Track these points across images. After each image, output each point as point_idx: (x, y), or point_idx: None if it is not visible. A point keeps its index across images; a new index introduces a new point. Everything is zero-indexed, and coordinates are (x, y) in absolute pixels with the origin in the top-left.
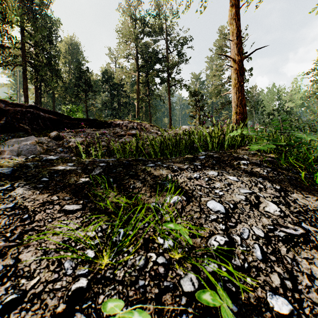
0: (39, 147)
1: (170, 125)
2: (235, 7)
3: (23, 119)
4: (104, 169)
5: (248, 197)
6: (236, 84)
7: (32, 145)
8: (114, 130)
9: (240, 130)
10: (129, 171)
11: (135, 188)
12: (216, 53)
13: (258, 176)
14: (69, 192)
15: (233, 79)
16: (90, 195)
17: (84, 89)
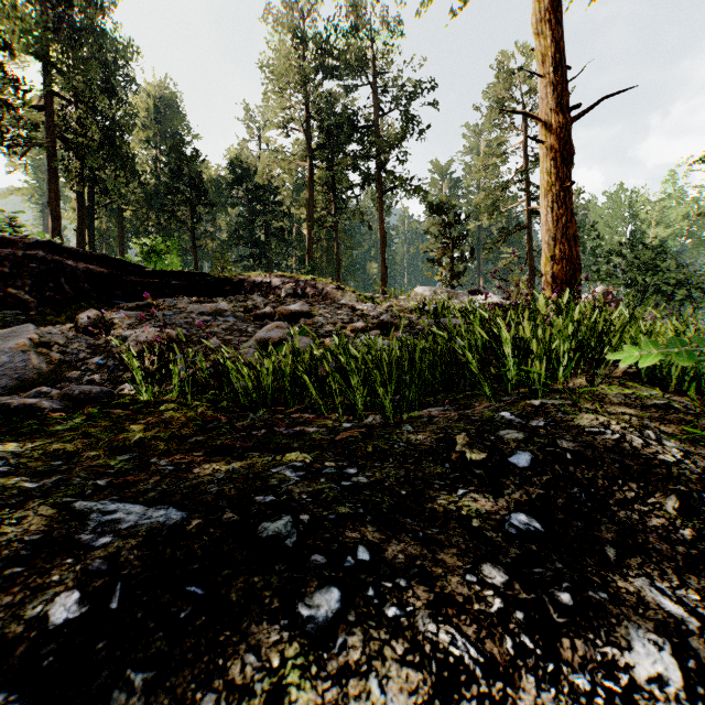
0: (38, 358)
1: (383, 281)
2: None
3: (19, 277)
4: None
5: None
6: (552, 185)
7: (17, 352)
8: (247, 300)
9: (649, 349)
10: None
11: None
12: (488, 115)
13: None
14: None
15: (545, 172)
16: None
17: (188, 200)
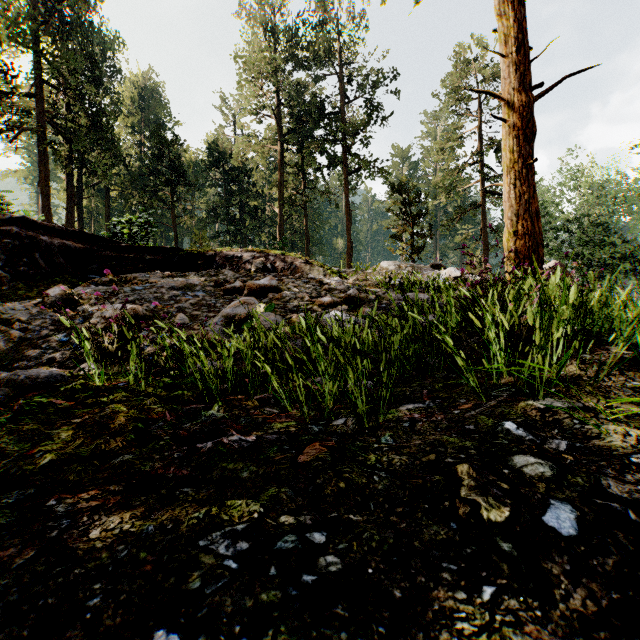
0: None
1: (348, 255)
2: None
3: None
4: None
5: None
6: (514, 162)
7: None
8: (218, 275)
9: None
10: None
11: None
12: (445, 102)
13: None
14: None
15: (508, 150)
16: None
17: (169, 180)
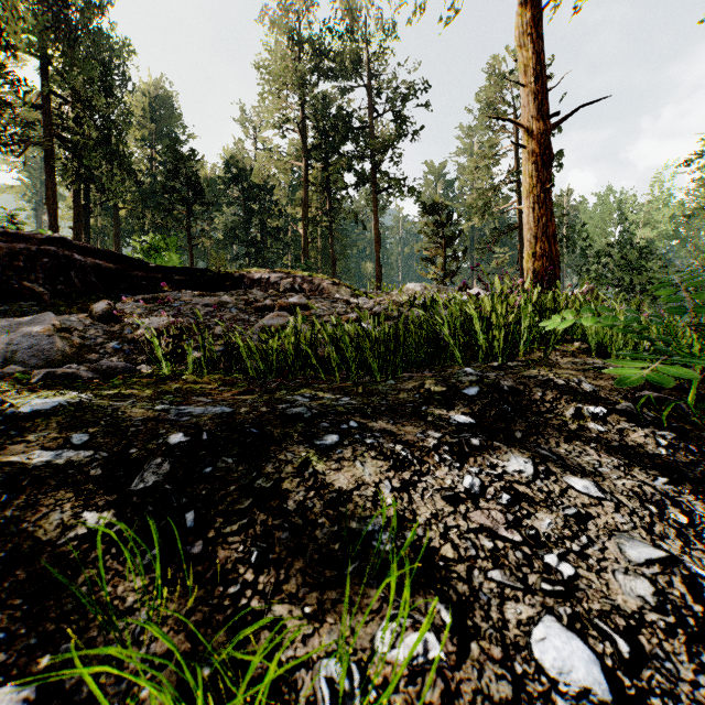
0: (61, 342)
1: (377, 280)
2: (532, 6)
3: (32, 270)
4: (176, 466)
5: (664, 588)
6: (533, 187)
7: (43, 336)
8: (247, 295)
9: (572, 314)
10: (257, 473)
11: (268, 565)
12: (481, 117)
13: (650, 467)
14: (19, 594)
15: (527, 175)
16: (75, 637)
17: (184, 199)
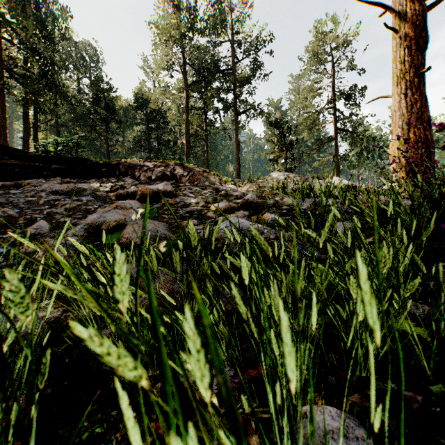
0: None
1: (237, 175)
2: None
3: None
4: None
5: None
6: (405, 72)
7: None
8: (118, 182)
9: None
10: None
11: None
12: (308, 64)
13: None
14: None
15: (398, 61)
16: None
17: (103, 118)
